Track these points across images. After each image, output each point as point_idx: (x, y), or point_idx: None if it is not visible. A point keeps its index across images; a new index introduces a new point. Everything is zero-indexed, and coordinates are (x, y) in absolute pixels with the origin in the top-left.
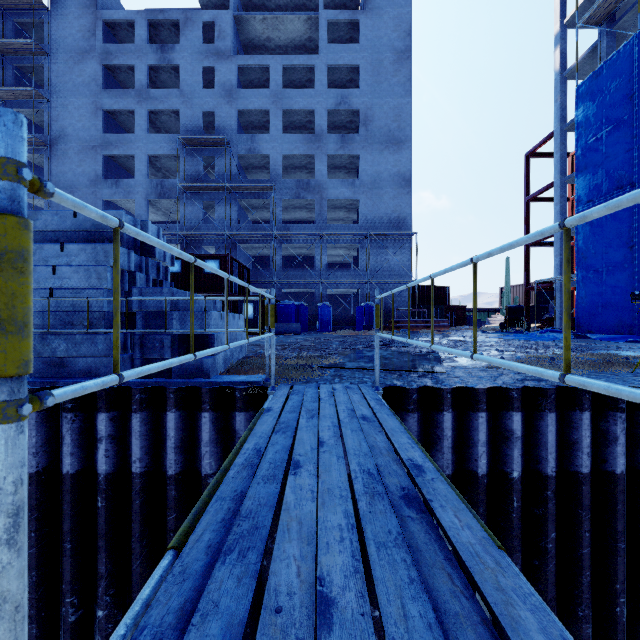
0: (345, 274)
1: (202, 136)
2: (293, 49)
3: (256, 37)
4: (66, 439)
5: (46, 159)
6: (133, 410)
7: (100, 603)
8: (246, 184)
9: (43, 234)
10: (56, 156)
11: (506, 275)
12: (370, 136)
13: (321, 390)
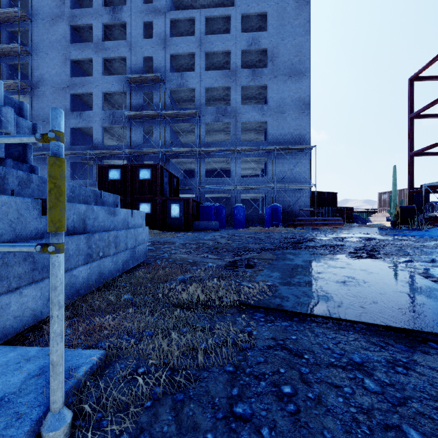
0: (255, 181)
1: (142, 74)
2: (214, 7)
3: None
4: None
5: (30, 98)
6: None
7: None
8: (176, 111)
9: None
10: (37, 96)
11: (393, 180)
12: (276, 69)
13: None
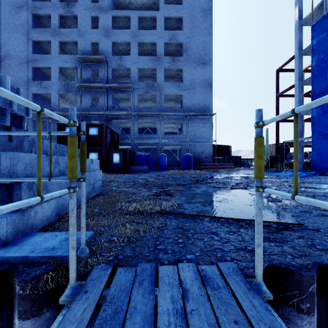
0: (174, 137)
1: (90, 56)
2: (144, 9)
3: (123, 1)
4: None
5: None
6: None
7: None
8: (116, 84)
9: None
10: (4, 67)
11: (266, 138)
12: (189, 58)
13: (160, 300)
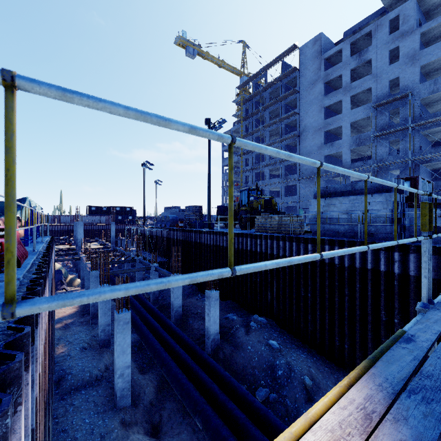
0: None
1: (390, 98)
2: None
3: None
4: (382, 259)
5: (297, 142)
6: (410, 252)
7: (395, 317)
8: (429, 119)
9: (358, 190)
10: (302, 140)
11: None
12: None
13: None
